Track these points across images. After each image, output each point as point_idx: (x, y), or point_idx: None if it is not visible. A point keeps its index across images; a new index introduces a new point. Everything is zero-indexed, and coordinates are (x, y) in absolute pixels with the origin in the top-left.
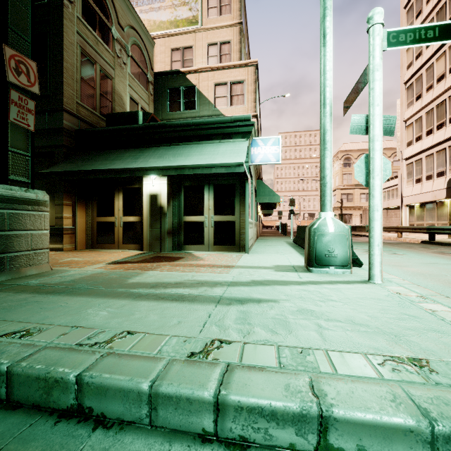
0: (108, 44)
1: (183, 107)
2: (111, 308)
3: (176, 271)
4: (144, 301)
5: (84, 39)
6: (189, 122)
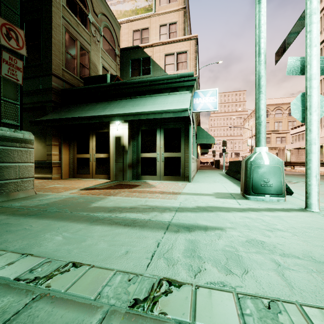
0: (86, 26)
1: (141, 73)
2: (68, 232)
3: (132, 197)
4: (99, 226)
5: (67, 22)
6: (144, 79)
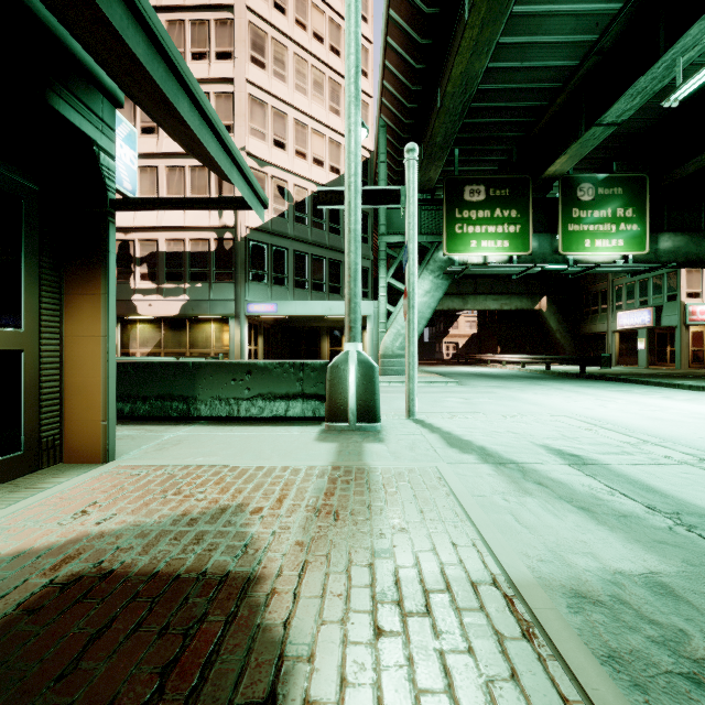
0: None
1: None
2: None
3: (460, 522)
4: (698, 503)
5: None
6: None
